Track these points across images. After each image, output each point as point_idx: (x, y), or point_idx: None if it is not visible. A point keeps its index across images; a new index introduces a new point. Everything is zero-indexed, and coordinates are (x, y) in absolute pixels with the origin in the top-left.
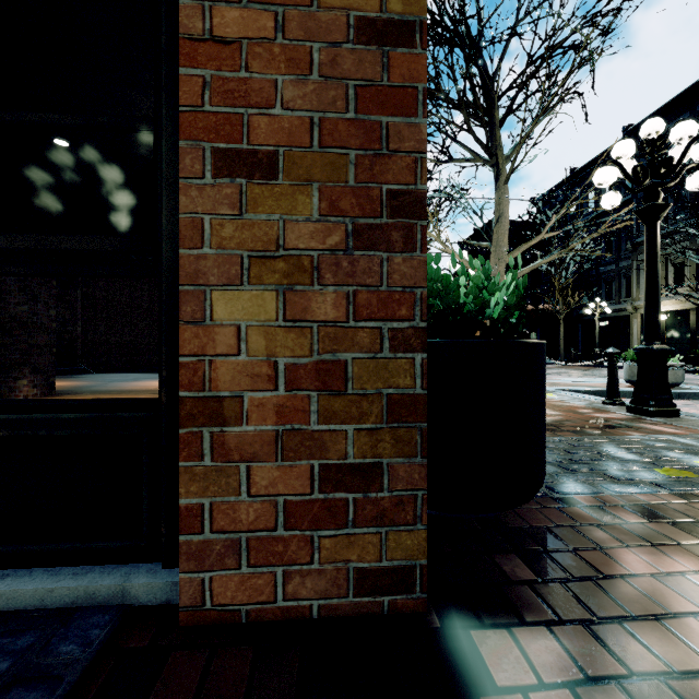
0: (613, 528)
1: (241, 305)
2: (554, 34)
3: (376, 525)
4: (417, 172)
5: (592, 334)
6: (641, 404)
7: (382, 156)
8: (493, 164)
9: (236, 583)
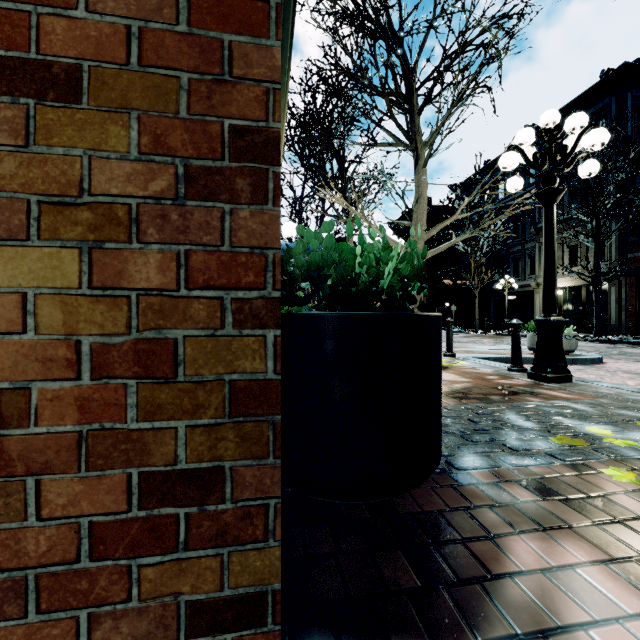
0: (507, 508)
1: (28, 266)
2: (466, 31)
3: (215, 546)
4: (269, 105)
5: (502, 307)
6: (540, 371)
7: (224, 83)
8: (413, 149)
9: (20, 637)
